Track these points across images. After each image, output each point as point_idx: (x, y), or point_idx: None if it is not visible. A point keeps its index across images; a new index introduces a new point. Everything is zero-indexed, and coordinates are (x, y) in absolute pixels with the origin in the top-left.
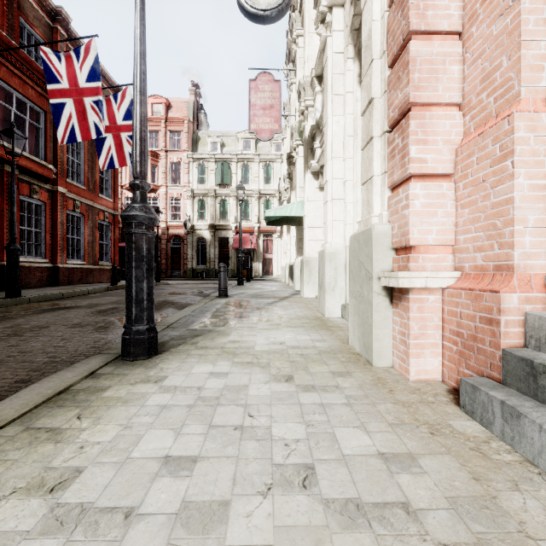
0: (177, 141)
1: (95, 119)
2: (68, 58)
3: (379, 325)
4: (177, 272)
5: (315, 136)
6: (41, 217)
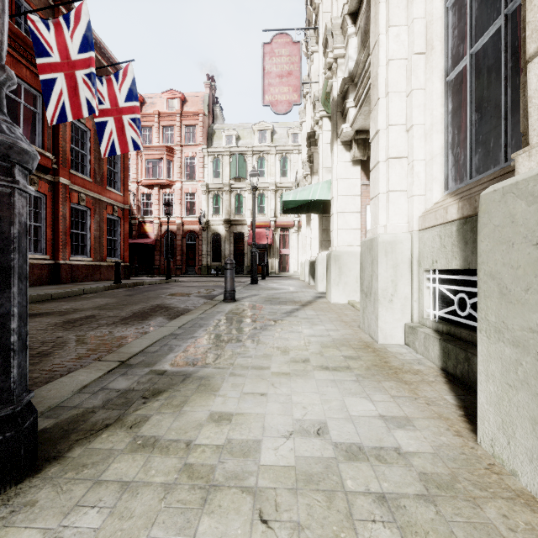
0: (192, 135)
1: (88, 95)
2: (58, 26)
3: None
4: (191, 268)
5: (347, 94)
6: (41, 210)
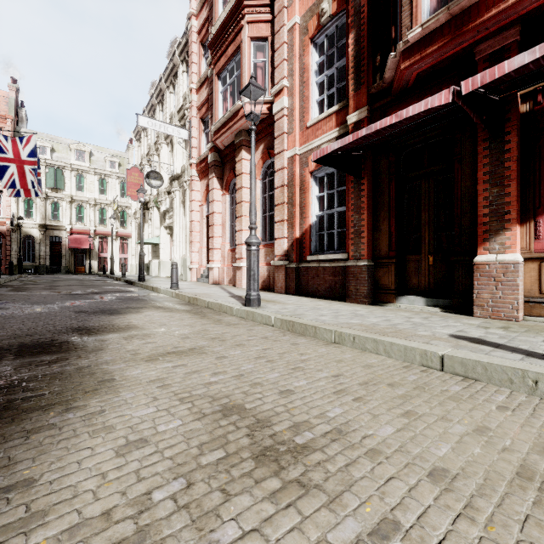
0: None
1: (33, 179)
2: (14, 141)
3: (188, 274)
4: None
5: (166, 214)
6: None
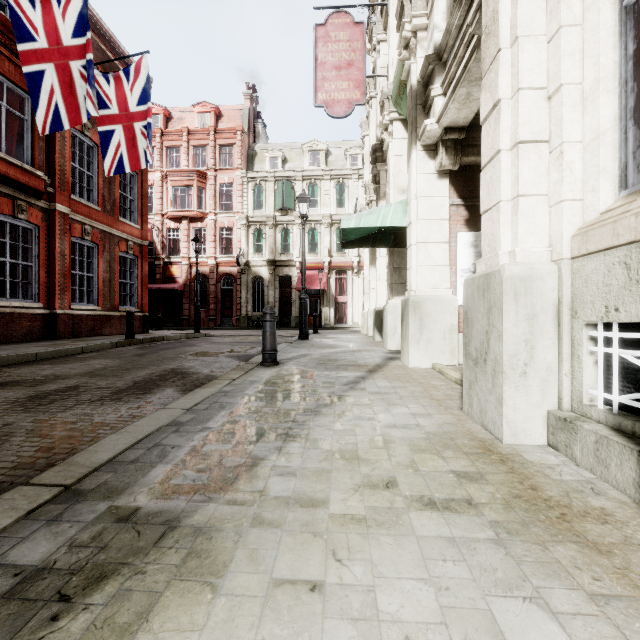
0: (228, 158)
1: (85, 92)
2: (45, 1)
3: None
4: (228, 320)
5: (431, 78)
6: (32, 245)
